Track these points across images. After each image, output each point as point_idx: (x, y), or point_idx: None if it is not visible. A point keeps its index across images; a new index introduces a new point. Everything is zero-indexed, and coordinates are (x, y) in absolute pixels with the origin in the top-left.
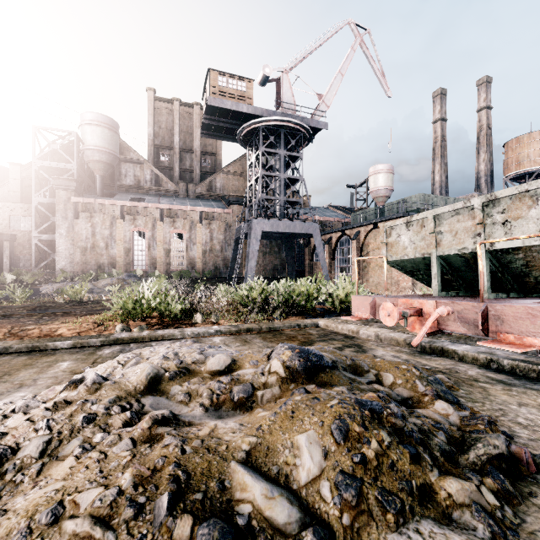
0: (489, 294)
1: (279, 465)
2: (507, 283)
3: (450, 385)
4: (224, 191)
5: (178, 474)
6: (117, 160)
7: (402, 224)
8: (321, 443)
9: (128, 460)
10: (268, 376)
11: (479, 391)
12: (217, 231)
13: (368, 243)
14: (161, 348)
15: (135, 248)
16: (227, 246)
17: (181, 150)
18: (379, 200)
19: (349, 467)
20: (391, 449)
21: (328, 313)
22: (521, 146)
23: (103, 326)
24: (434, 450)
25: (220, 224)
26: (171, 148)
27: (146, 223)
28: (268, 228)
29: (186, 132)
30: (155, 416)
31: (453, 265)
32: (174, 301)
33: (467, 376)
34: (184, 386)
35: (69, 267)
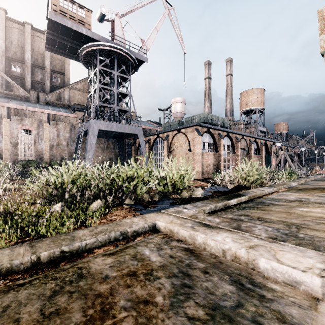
0: None
1: None
2: None
3: None
4: (71, 102)
5: None
6: None
7: None
8: None
9: None
10: None
11: None
12: (63, 130)
13: (174, 142)
14: None
15: None
16: (72, 142)
17: (33, 65)
18: (177, 119)
19: None
20: None
21: (161, 200)
22: (248, 95)
23: None
24: None
25: (66, 124)
26: (23, 62)
27: None
28: (104, 127)
29: (37, 52)
30: None
31: None
32: None
33: None
34: None
35: None
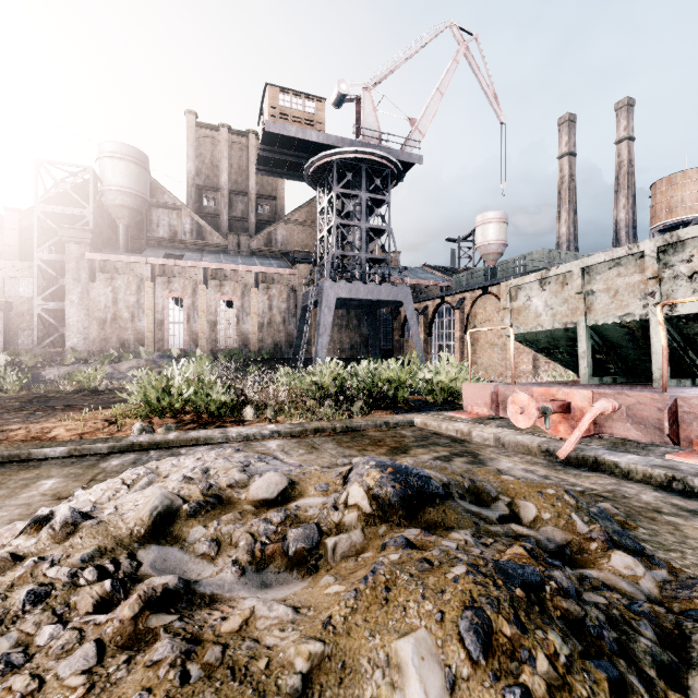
0: (668, 381)
1: None
2: (692, 365)
3: (623, 519)
4: (288, 245)
5: None
6: (147, 205)
7: (534, 281)
8: (442, 658)
9: (79, 696)
10: (344, 512)
11: (669, 529)
12: (277, 298)
13: (475, 313)
14: (188, 459)
15: (170, 320)
16: (291, 318)
17: (231, 192)
18: (489, 258)
19: None
20: (574, 672)
21: (426, 406)
22: (673, 188)
23: (116, 426)
24: (645, 665)
25: (282, 288)
26: (218, 189)
27: (184, 287)
28: (345, 293)
29: (237, 169)
30: (150, 591)
31: (610, 339)
32: (215, 390)
33: (643, 504)
34: (210, 527)
35: (83, 344)
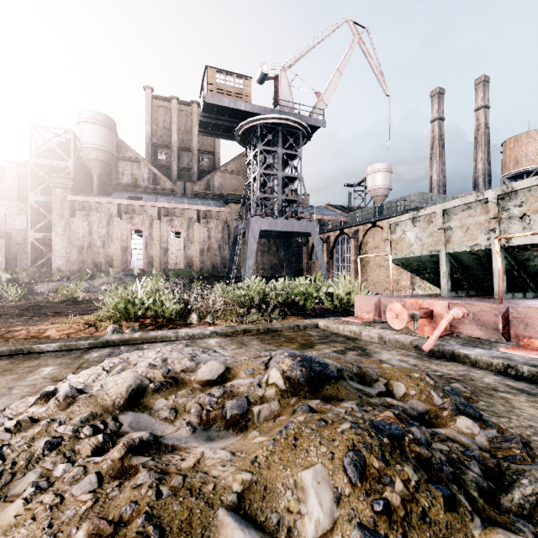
0: (505, 294)
1: (279, 512)
2: (523, 283)
3: (468, 395)
4: (222, 189)
5: (148, 532)
6: (114, 159)
7: (408, 219)
8: (332, 482)
9: (88, 506)
10: (266, 389)
11: (501, 402)
12: (215, 230)
13: (366, 242)
14: (150, 352)
15: (132, 247)
16: (225, 245)
17: (179, 149)
18: (377, 199)
19: (369, 519)
20: (420, 491)
21: (328, 313)
22: (519, 145)
23: (94, 327)
24: (471, 489)
25: (218, 222)
26: (169, 146)
27: (143, 221)
28: (266, 226)
29: (183, 131)
30: (131, 441)
31: (463, 263)
32: (168, 301)
33: (485, 385)
34: (170, 399)
35: (66, 265)
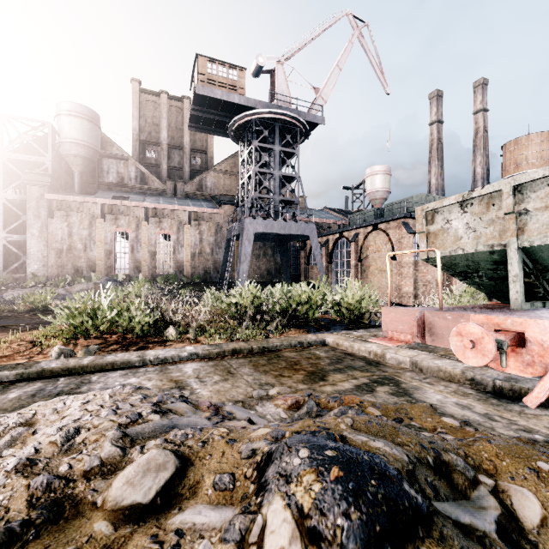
0: None
1: None
2: None
3: None
4: (215, 190)
5: None
6: (98, 155)
7: (454, 203)
8: None
9: None
10: None
11: None
12: (207, 233)
13: (367, 245)
14: (75, 402)
15: (117, 250)
16: (218, 249)
17: (169, 146)
18: (376, 202)
19: None
20: None
21: (334, 325)
22: (519, 148)
23: (39, 348)
24: None
25: (210, 224)
26: (158, 143)
27: (129, 223)
28: (262, 228)
29: (174, 128)
30: None
31: (543, 261)
32: (139, 312)
33: None
34: None
35: (42, 270)
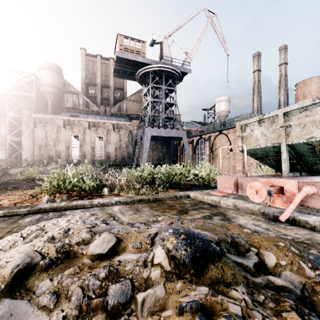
0: None
1: None
2: None
3: None
4: (128, 111)
5: None
6: (61, 92)
7: (255, 121)
8: None
9: None
10: (151, 269)
11: None
12: (123, 136)
13: (216, 143)
14: (63, 220)
15: (72, 146)
16: (130, 145)
17: (102, 86)
18: (221, 118)
19: None
20: None
21: (195, 187)
22: (305, 86)
23: (35, 198)
24: None
25: (125, 131)
26: (95, 85)
27: (79, 130)
28: (155, 133)
29: (104, 75)
30: None
31: (299, 151)
32: (88, 179)
33: None
34: (54, 281)
35: (30, 157)
